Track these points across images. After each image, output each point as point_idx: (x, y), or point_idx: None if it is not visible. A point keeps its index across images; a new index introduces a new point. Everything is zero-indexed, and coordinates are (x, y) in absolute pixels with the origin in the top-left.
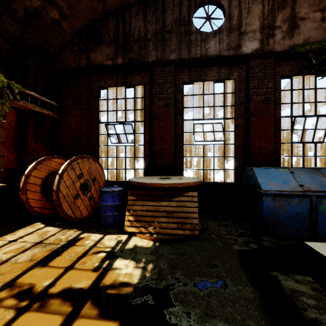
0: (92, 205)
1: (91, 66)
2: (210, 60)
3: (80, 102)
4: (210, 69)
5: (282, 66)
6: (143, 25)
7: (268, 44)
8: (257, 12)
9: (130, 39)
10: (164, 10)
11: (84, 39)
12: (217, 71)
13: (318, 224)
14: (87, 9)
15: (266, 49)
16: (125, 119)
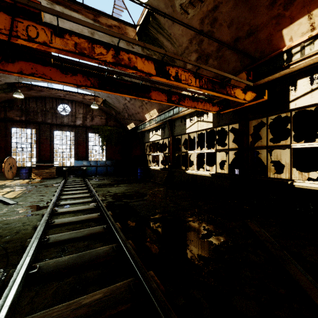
0: (13, 175)
1: (9, 120)
2: (64, 125)
3: (0, 133)
4: (65, 127)
5: (89, 130)
6: (36, 106)
7: (85, 122)
8: (81, 112)
9: (29, 110)
10: (46, 103)
11: (3, 105)
12: (67, 128)
13: (86, 172)
14: (8, 98)
15: (84, 124)
16: (26, 142)
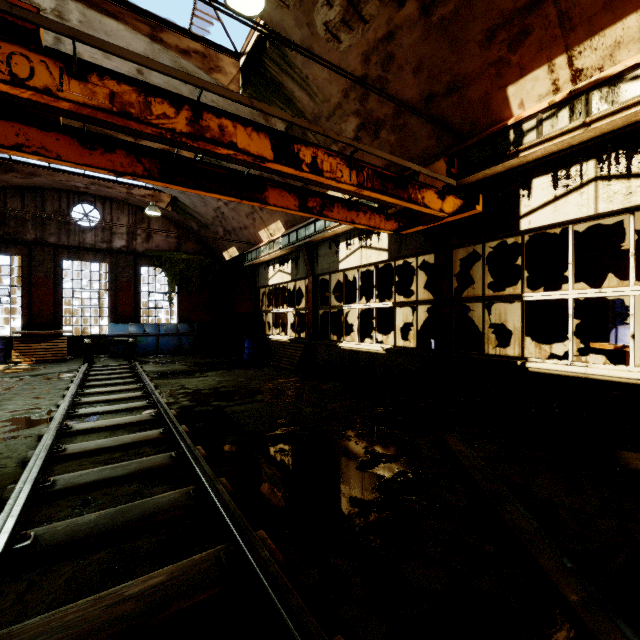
0: None
1: None
2: (87, 248)
3: None
4: (88, 253)
5: (142, 260)
6: (21, 207)
7: (132, 244)
8: (125, 222)
9: (6, 216)
10: (44, 200)
11: None
12: (93, 256)
13: (136, 349)
14: None
15: (131, 247)
16: None
